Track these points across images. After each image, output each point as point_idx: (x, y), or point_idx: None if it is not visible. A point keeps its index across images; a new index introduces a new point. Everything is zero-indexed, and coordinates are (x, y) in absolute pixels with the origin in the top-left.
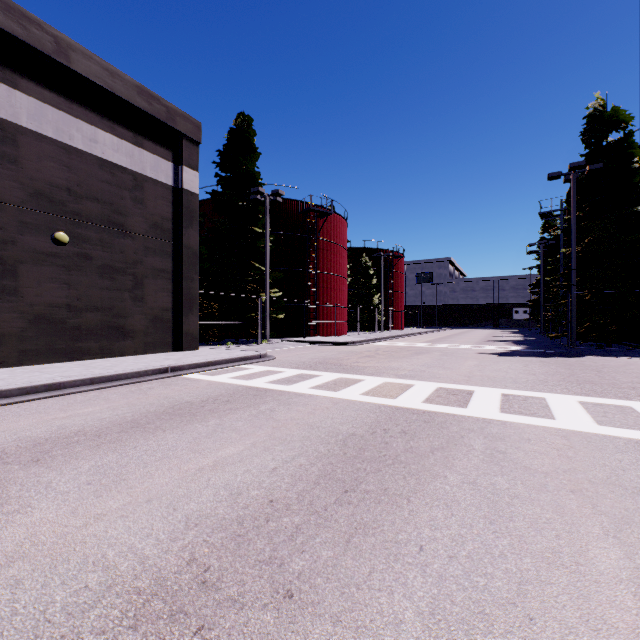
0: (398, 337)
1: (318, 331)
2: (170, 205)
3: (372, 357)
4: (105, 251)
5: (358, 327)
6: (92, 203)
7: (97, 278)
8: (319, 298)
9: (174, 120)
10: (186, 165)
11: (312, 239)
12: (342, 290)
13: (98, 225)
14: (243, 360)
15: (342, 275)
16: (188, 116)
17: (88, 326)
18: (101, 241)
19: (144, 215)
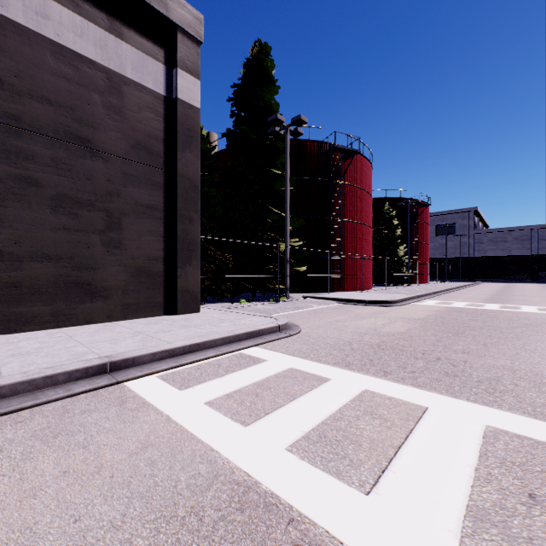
0: (439, 293)
1: (342, 285)
2: (161, 120)
3: (458, 334)
4: (61, 175)
5: (385, 281)
6: (40, 105)
7: (48, 213)
8: (343, 249)
9: (164, 4)
10: (182, 68)
11: (335, 183)
12: (367, 240)
13: (50, 137)
14: (251, 336)
15: (367, 224)
16: (184, 3)
17: (33, 282)
18: (55, 160)
19: (122, 130)
